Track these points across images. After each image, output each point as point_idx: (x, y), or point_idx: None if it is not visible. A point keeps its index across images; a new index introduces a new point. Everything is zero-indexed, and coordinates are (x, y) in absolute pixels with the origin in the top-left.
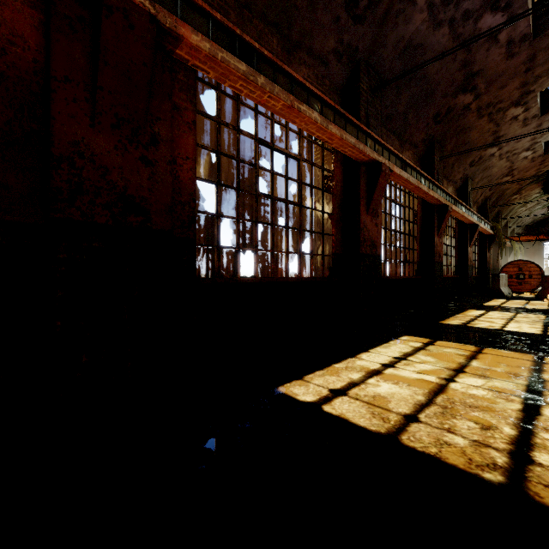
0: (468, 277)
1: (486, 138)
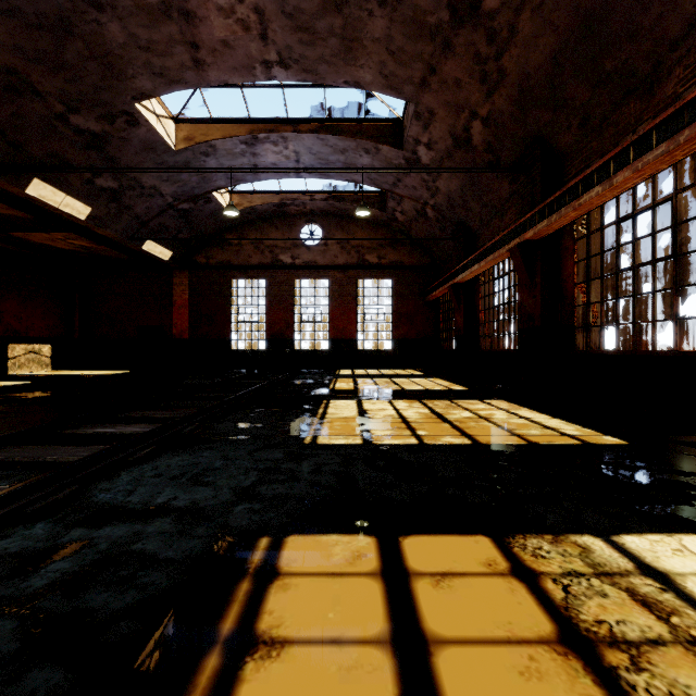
0: None
1: None
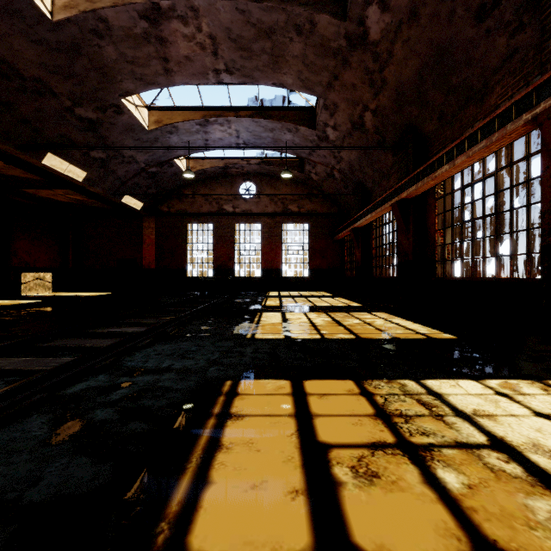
0: None
1: None
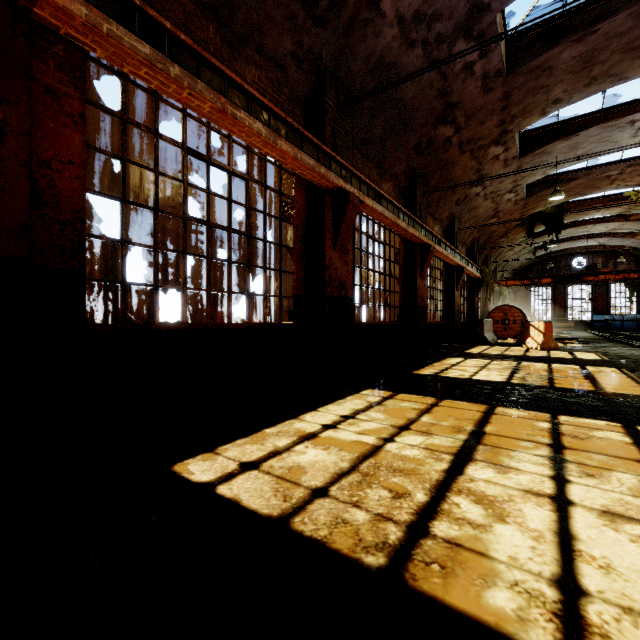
0: (455, 323)
1: (470, 176)
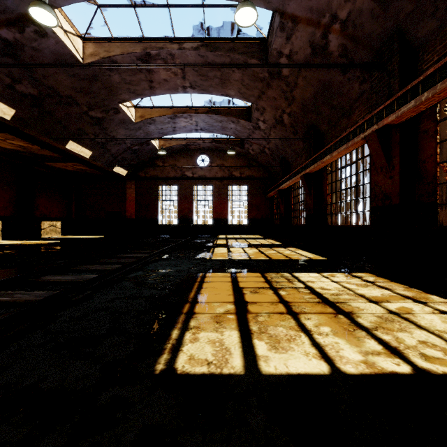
0: None
1: None
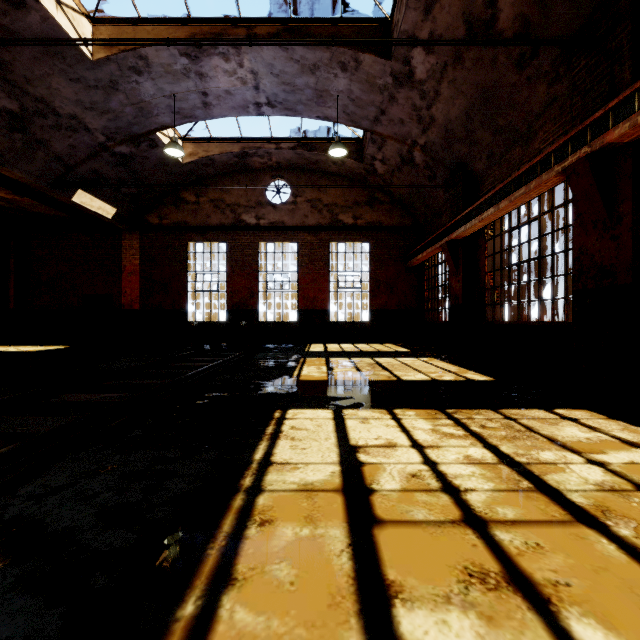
0: None
1: None
